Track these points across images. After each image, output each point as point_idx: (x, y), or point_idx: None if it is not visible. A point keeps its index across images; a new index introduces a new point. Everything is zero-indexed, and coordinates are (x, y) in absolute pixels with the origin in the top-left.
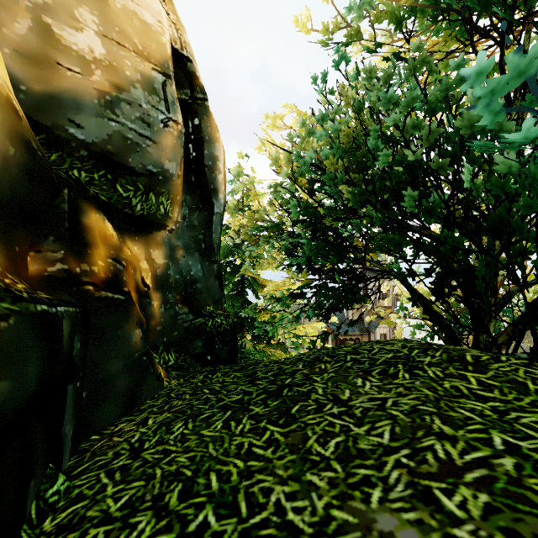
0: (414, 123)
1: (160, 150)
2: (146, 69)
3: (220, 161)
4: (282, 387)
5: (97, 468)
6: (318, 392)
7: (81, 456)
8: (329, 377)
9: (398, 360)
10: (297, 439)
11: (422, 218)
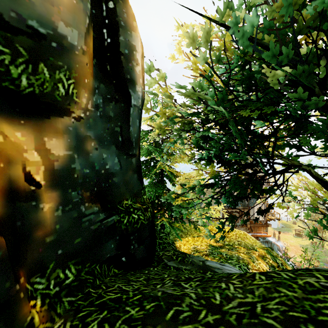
0: None
1: (47, 2)
2: None
3: (137, 52)
4: None
5: None
6: None
7: None
8: None
9: None
10: None
11: None
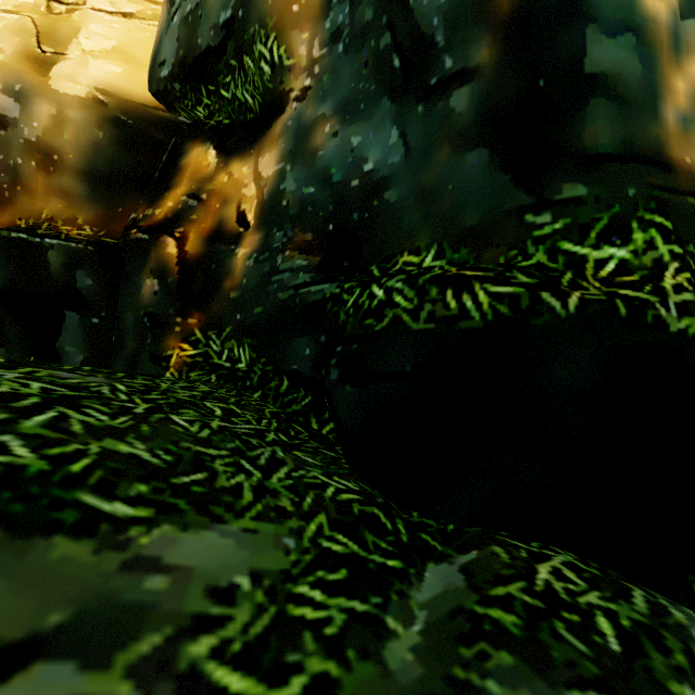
0: None
1: None
2: None
3: None
4: None
5: None
6: None
7: None
8: None
9: None
10: None
11: None
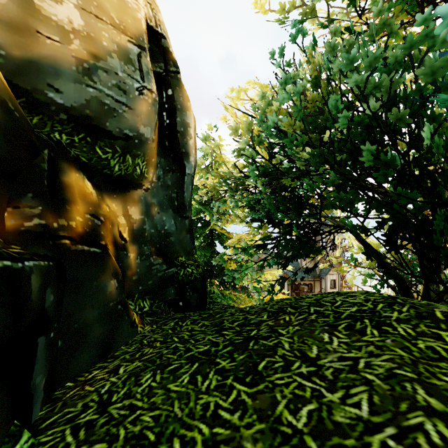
0: (375, 83)
1: (135, 116)
2: (122, 41)
3: (191, 128)
4: (247, 340)
5: (64, 422)
6: (284, 347)
7: (52, 406)
8: (294, 330)
9: (363, 314)
10: (265, 402)
11: (377, 176)
